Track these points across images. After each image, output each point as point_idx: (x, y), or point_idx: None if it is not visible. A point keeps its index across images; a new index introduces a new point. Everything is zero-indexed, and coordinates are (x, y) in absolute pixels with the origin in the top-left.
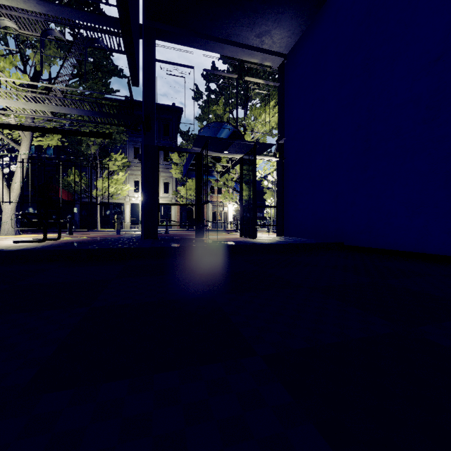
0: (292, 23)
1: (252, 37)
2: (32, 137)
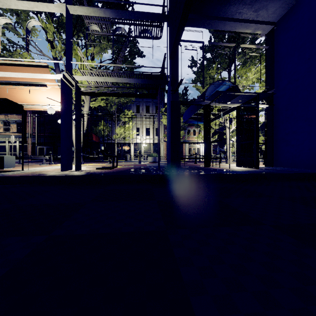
0: None
1: (250, 12)
2: (90, 101)
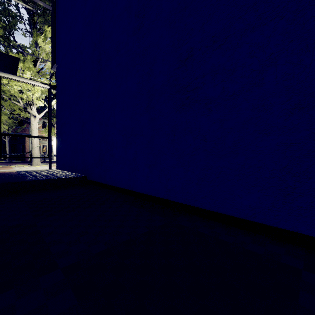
0: None
1: None
2: None
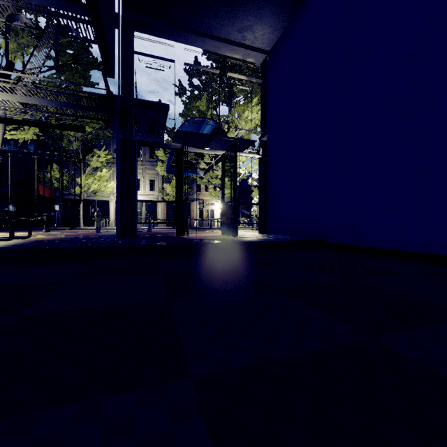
0: (274, 19)
1: (234, 32)
2: (4, 130)
